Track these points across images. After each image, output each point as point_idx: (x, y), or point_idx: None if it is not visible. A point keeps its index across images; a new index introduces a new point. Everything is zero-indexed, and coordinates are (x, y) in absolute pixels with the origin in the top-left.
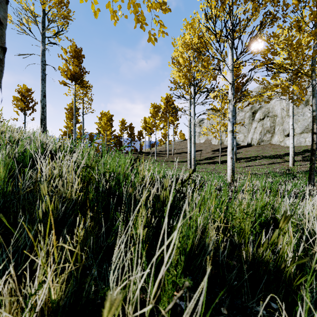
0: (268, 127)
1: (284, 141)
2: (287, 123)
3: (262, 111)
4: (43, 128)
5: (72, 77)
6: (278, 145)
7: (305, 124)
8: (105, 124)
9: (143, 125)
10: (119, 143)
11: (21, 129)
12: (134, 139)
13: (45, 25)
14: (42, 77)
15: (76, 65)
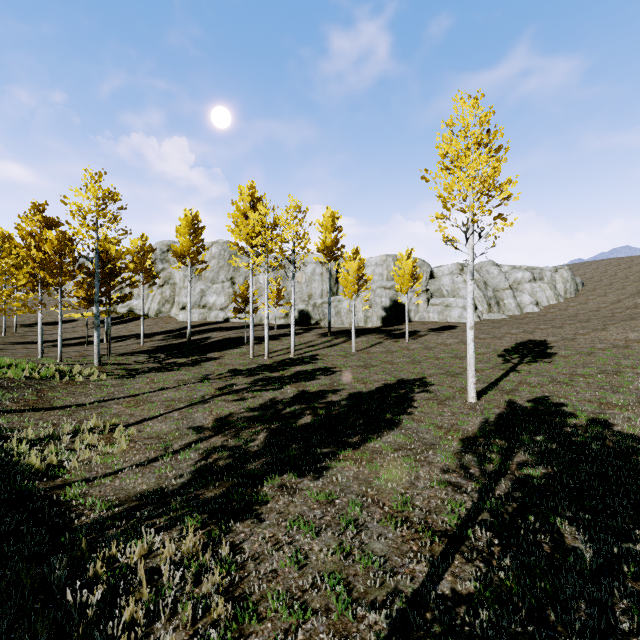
0: (168, 297)
1: (179, 315)
2: (182, 296)
3: (163, 275)
4: None
5: None
6: (174, 319)
7: (194, 299)
8: None
9: None
10: None
11: None
12: None
13: None
14: None
15: None
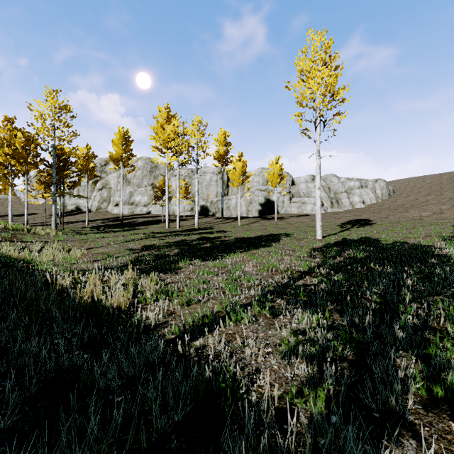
0: (105, 197)
1: (113, 210)
2: (116, 196)
3: (102, 182)
4: None
5: None
6: (110, 213)
7: (125, 198)
8: None
9: None
10: None
11: None
12: None
13: None
14: None
15: None
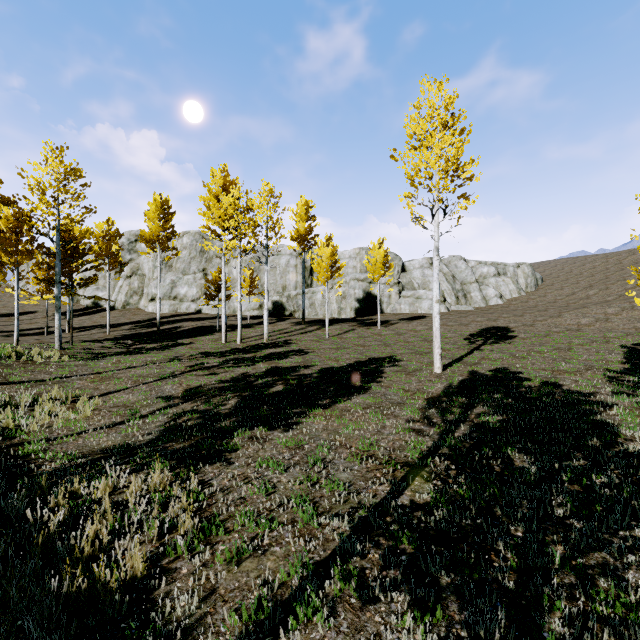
0: (136, 288)
1: (148, 307)
2: (151, 287)
3: (131, 266)
4: None
5: None
6: (143, 311)
7: (164, 291)
8: None
9: None
10: None
11: None
12: None
13: None
14: None
15: None
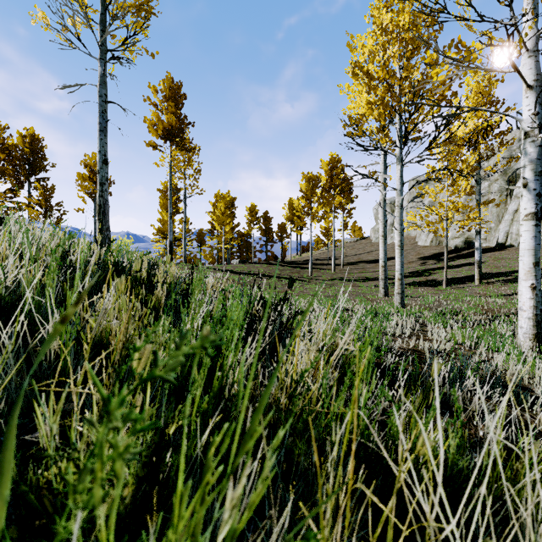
0: None
1: None
2: None
3: None
4: (103, 222)
5: (165, 133)
6: None
7: None
8: (222, 213)
9: (287, 214)
10: (245, 247)
11: (5, 223)
12: (271, 238)
13: (106, 27)
14: (100, 125)
15: (171, 112)
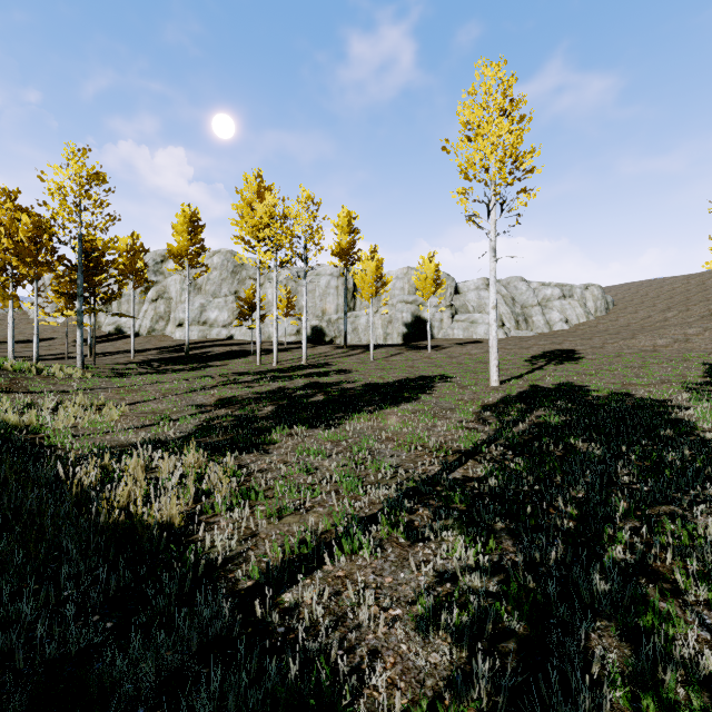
0: (162, 313)
1: (175, 333)
2: (178, 312)
3: (157, 288)
4: None
5: None
6: (169, 338)
7: (193, 315)
8: None
9: None
10: None
11: None
12: None
13: None
14: None
15: None
